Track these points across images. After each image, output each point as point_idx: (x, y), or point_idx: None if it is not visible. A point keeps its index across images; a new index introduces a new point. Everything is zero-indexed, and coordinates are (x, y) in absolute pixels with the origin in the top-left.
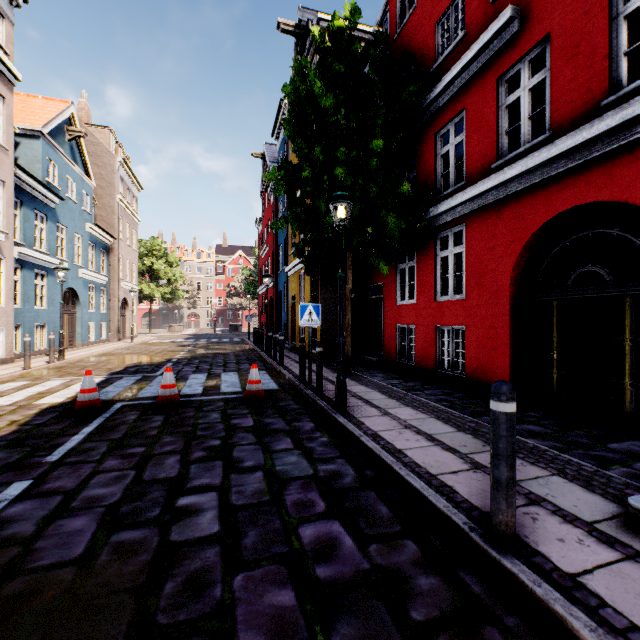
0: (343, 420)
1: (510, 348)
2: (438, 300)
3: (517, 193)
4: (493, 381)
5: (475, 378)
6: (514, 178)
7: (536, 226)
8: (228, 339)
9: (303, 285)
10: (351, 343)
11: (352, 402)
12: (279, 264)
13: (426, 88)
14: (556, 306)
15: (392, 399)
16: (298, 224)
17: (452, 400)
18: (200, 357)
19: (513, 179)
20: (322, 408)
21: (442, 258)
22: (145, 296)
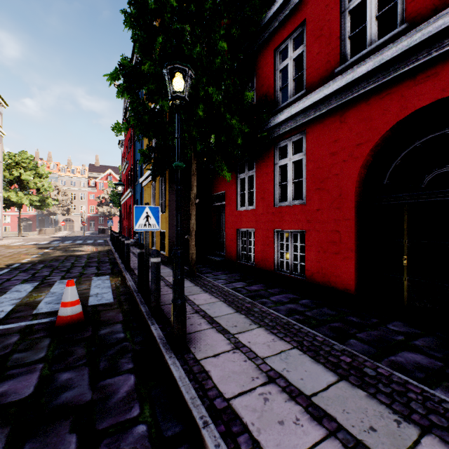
0: (179, 372)
1: (355, 253)
2: (277, 206)
3: (364, 94)
4: (336, 285)
5: (316, 281)
6: (363, 77)
7: (387, 126)
8: (92, 241)
9: (154, 194)
10: (196, 245)
11: (194, 324)
12: (136, 177)
13: (265, 9)
14: (407, 210)
15: (240, 314)
16: (141, 127)
17: (302, 310)
18: (49, 260)
19: (361, 79)
20: (154, 339)
21: (280, 167)
22: (13, 203)
